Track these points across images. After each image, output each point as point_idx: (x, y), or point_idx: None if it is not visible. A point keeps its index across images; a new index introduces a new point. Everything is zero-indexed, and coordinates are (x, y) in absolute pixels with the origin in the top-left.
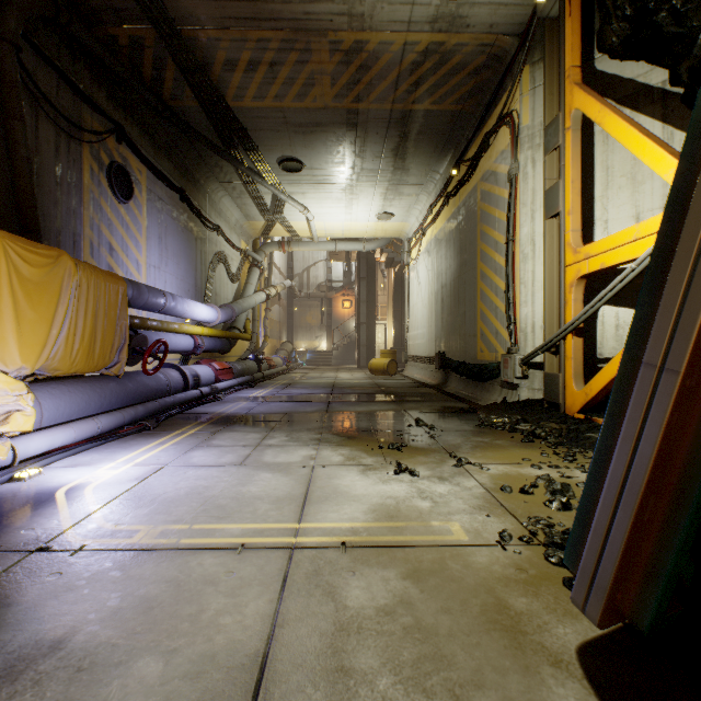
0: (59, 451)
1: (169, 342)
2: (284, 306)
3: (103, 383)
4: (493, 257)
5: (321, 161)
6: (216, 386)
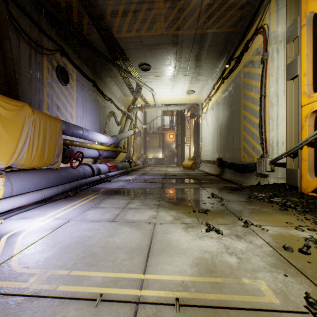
0: (17, 209)
1: (86, 152)
2: (142, 137)
3: (49, 172)
4: (251, 107)
5: (159, 64)
6: (108, 174)
